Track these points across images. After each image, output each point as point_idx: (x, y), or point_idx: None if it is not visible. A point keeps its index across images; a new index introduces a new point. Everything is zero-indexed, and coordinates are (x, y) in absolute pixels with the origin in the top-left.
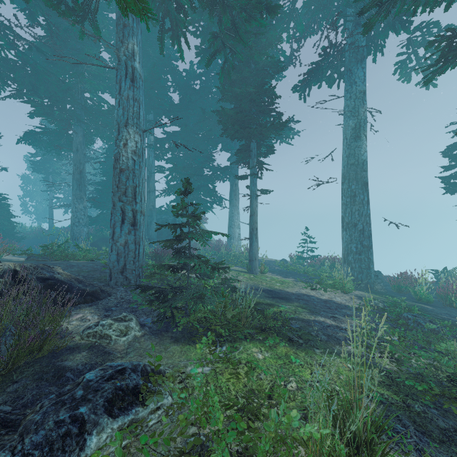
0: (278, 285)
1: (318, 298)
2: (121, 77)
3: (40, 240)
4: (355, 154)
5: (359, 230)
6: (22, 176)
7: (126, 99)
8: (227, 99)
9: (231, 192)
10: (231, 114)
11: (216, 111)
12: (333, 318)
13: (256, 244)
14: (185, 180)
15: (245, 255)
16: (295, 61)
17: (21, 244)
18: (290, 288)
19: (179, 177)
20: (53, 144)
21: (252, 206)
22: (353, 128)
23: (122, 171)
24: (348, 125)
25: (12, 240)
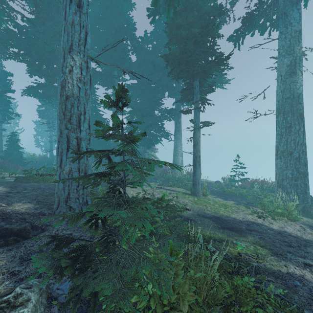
0: (222, 211)
1: (269, 228)
2: (66, 2)
3: (42, 165)
4: (290, 89)
5: (295, 158)
6: (37, 122)
7: (71, 24)
8: (173, 43)
9: (176, 128)
10: (177, 54)
11: (164, 55)
12: (309, 269)
13: (199, 170)
14: (118, 87)
15: (187, 177)
16: (229, 17)
17: (30, 167)
18: (235, 213)
19: (136, 117)
20: (46, 95)
21: (195, 137)
22: (289, 65)
23: (67, 97)
24: (283, 63)
25: (19, 164)
